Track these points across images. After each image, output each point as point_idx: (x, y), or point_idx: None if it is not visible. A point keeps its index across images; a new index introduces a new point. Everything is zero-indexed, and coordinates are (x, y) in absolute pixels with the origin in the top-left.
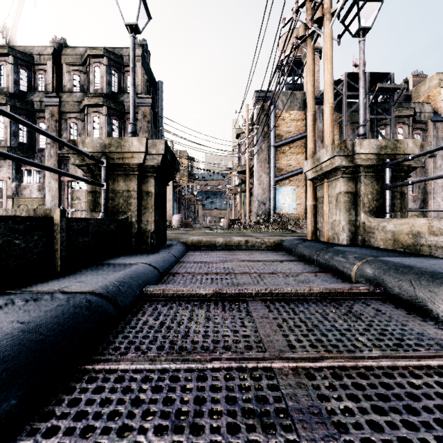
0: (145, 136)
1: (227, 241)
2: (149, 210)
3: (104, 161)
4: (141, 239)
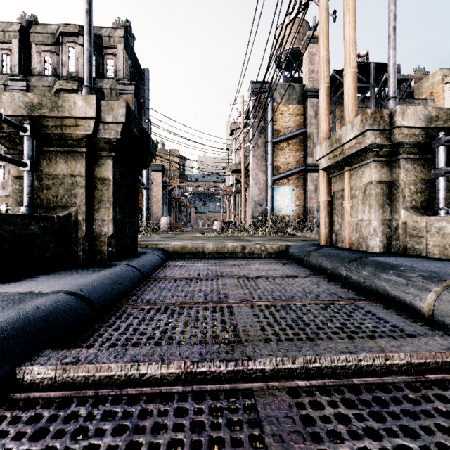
0: None
1: (219, 247)
2: (106, 205)
3: (28, 127)
4: (93, 246)
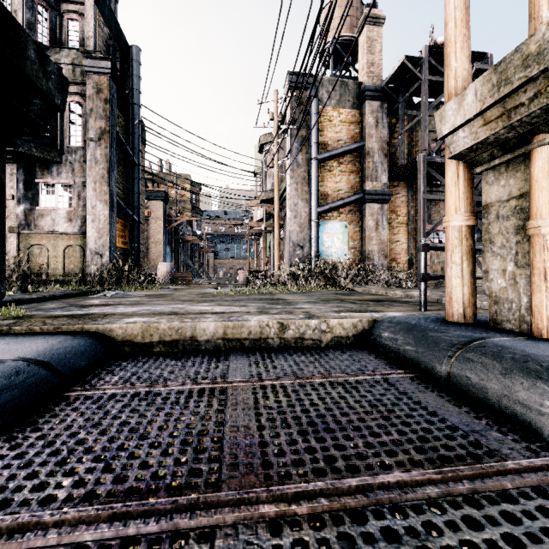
0: (99, 124)
1: (229, 327)
2: None
3: None
4: None
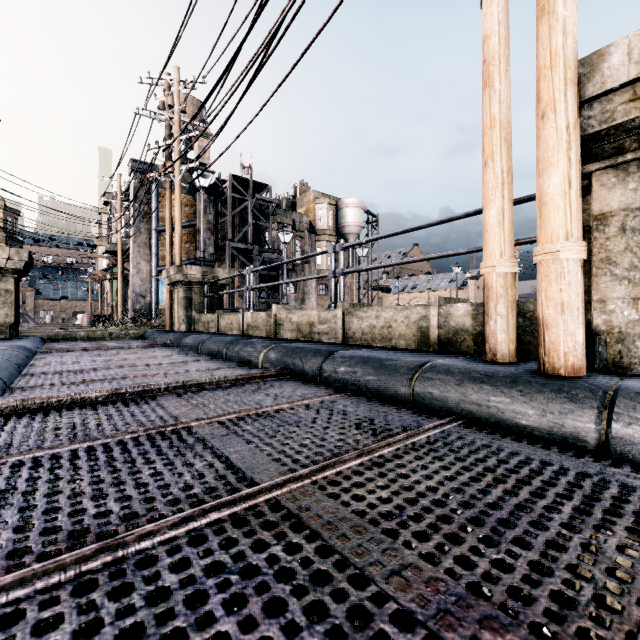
0: None
1: (90, 334)
2: (9, 305)
3: None
4: None
